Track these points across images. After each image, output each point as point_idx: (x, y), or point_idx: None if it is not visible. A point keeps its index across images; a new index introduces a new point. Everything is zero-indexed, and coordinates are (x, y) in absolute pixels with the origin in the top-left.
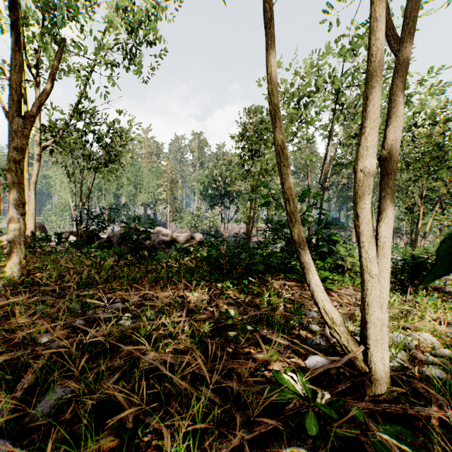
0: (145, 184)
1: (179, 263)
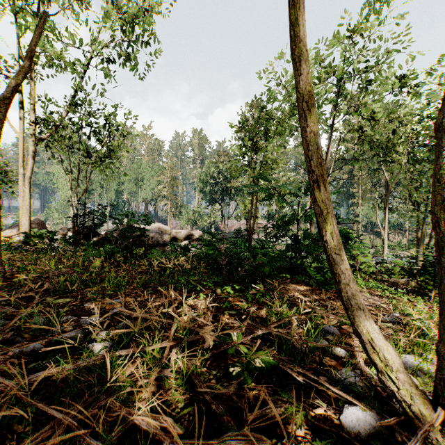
0: (146, 181)
1: (173, 263)
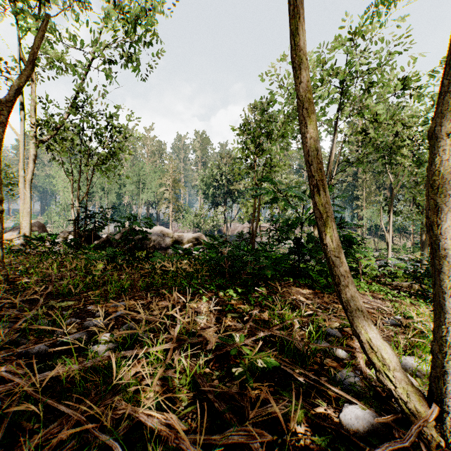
0: (148, 183)
1: (176, 266)
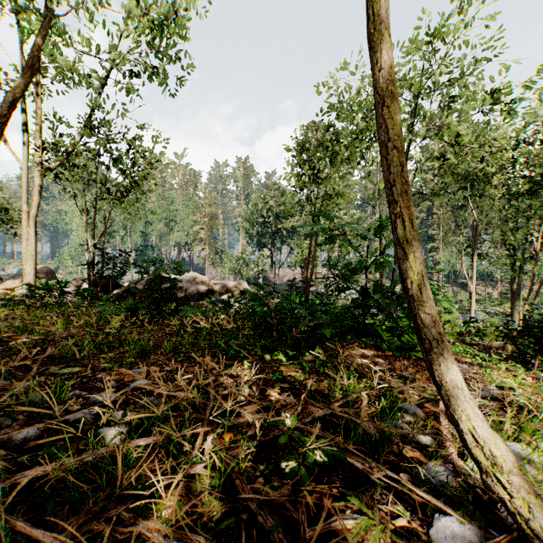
0: (179, 221)
1: (211, 322)
